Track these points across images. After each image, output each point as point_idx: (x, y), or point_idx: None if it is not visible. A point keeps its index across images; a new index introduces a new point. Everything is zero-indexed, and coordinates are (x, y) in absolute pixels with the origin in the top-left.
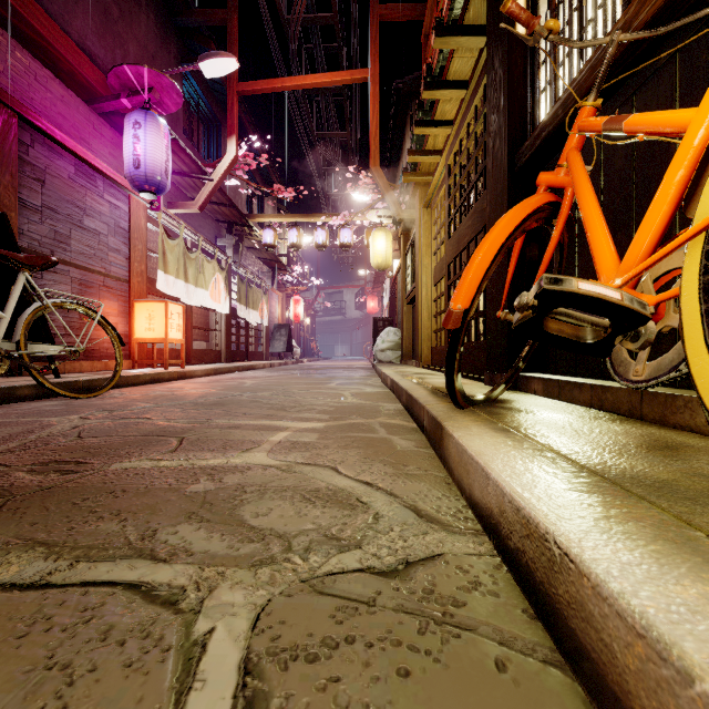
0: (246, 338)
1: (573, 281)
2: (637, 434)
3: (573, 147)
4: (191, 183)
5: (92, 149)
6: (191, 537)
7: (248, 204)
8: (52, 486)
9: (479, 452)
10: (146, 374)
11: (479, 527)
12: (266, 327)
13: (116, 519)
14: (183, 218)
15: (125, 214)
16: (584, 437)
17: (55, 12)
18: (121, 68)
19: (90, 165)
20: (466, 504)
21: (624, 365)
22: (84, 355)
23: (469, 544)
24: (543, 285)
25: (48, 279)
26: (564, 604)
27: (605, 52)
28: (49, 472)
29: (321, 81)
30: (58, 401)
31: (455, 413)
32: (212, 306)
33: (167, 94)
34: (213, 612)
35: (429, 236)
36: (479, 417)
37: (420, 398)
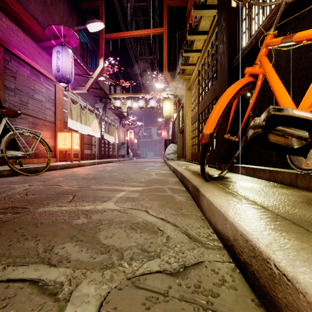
0: (108, 148)
1: (289, 110)
2: (298, 195)
3: (263, 54)
4: (83, 79)
5: (38, 63)
6: (71, 251)
7: (109, 89)
8: (6, 221)
9: (220, 205)
10: (62, 165)
11: (221, 245)
12: (117, 143)
13: (34, 239)
14: (79, 95)
15: (53, 92)
16: (271, 196)
17: (21, 1)
18: (51, 26)
19: (37, 70)
20: (213, 231)
21: (298, 160)
22: (34, 156)
23: (216, 255)
24: (271, 112)
25: (17, 122)
26: (282, 304)
27: (277, 10)
28: (7, 213)
29: (141, 33)
30: (20, 177)
31: (205, 184)
32: (92, 134)
33: (72, 38)
34: (76, 300)
35: (190, 102)
36: (216, 185)
37: (187, 176)
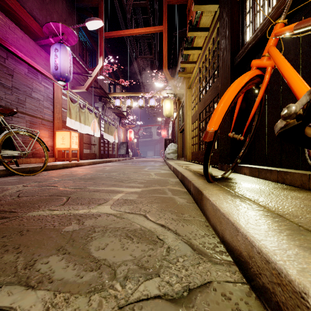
0: (108, 148)
1: None
2: None
3: (271, 45)
4: (82, 78)
5: (36, 61)
6: (55, 266)
7: (109, 88)
8: None
9: (228, 212)
10: (60, 164)
11: (230, 259)
12: (117, 143)
13: (16, 251)
14: (79, 94)
15: (52, 91)
16: (285, 201)
17: None
18: (49, 23)
19: (35, 68)
20: (219, 240)
21: None
22: (32, 155)
23: (226, 273)
24: None
25: (14, 120)
26: None
27: None
28: None
29: (141, 31)
30: (16, 177)
31: (208, 185)
32: (92, 133)
33: (70, 36)
34: None
35: (190, 101)
36: (221, 188)
37: (188, 176)
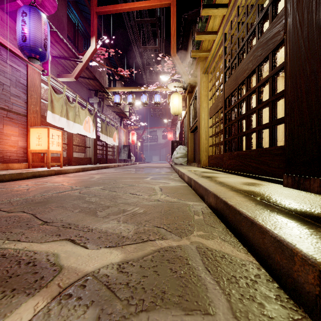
0: (106, 151)
1: None
2: None
3: None
4: (71, 65)
5: (0, 32)
6: None
7: (108, 84)
8: None
9: None
10: (29, 172)
11: None
12: (117, 146)
13: None
14: (67, 85)
15: (24, 75)
16: None
17: None
18: None
19: None
20: None
21: None
22: None
23: None
24: None
25: None
26: None
27: None
28: None
29: (143, 5)
30: None
31: None
32: (84, 133)
33: None
34: None
35: (206, 90)
36: None
37: (259, 219)
